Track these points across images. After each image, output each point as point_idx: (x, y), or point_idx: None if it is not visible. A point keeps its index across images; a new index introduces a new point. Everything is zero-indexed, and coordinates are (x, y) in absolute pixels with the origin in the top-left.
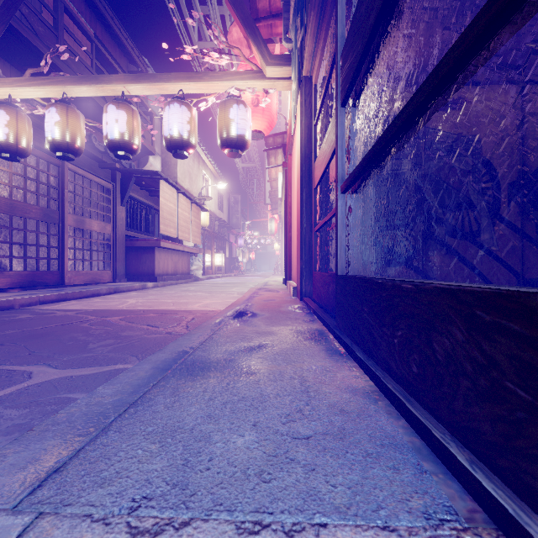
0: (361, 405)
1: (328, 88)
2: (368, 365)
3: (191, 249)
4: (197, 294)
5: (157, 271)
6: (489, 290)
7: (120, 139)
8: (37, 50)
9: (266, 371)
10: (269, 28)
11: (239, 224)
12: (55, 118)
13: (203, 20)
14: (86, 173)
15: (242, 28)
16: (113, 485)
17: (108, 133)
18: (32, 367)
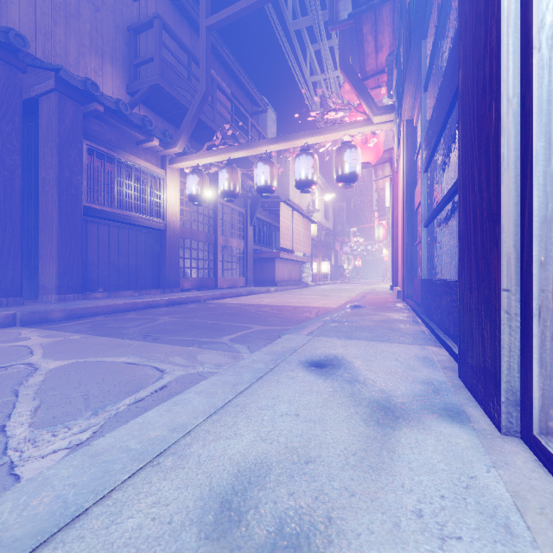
0: (417, 333)
1: None
2: (427, 322)
3: (302, 258)
4: (313, 297)
5: (277, 278)
6: (448, 281)
7: (265, 185)
8: (203, 122)
9: (374, 324)
10: (376, 80)
11: (344, 232)
12: (225, 176)
13: (314, 59)
14: (229, 204)
15: (354, 90)
16: (329, 336)
17: (257, 182)
18: (249, 325)
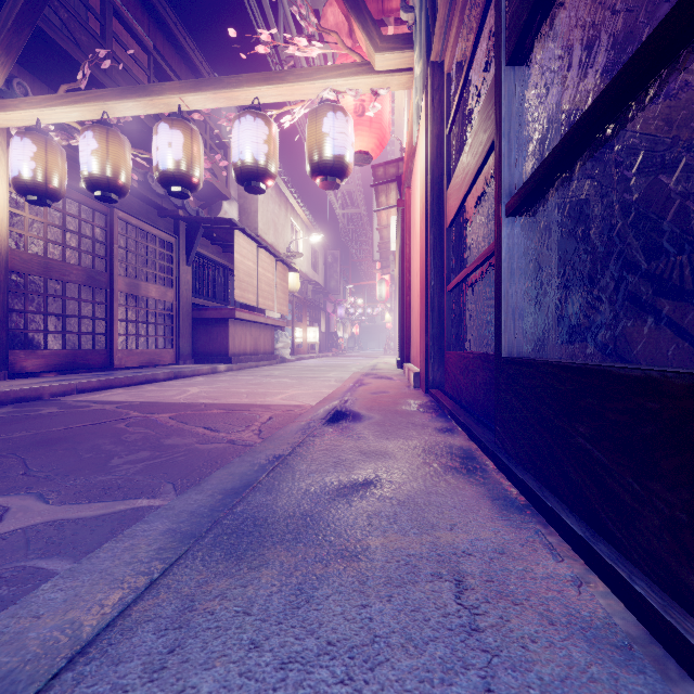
0: None
1: (471, 67)
2: (604, 556)
3: (275, 321)
4: (282, 381)
5: (232, 350)
6: None
7: (175, 170)
8: (79, 65)
9: (380, 550)
10: (379, 1)
11: (338, 289)
12: (91, 145)
13: (290, 17)
14: (141, 223)
15: (340, 1)
16: None
17: (158, 162)
18: (14, 499)
